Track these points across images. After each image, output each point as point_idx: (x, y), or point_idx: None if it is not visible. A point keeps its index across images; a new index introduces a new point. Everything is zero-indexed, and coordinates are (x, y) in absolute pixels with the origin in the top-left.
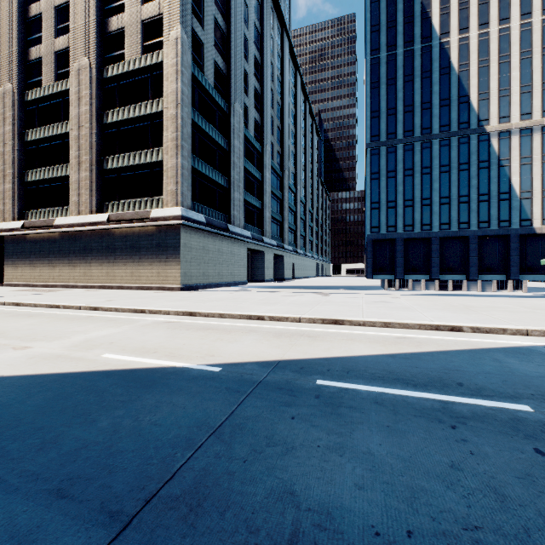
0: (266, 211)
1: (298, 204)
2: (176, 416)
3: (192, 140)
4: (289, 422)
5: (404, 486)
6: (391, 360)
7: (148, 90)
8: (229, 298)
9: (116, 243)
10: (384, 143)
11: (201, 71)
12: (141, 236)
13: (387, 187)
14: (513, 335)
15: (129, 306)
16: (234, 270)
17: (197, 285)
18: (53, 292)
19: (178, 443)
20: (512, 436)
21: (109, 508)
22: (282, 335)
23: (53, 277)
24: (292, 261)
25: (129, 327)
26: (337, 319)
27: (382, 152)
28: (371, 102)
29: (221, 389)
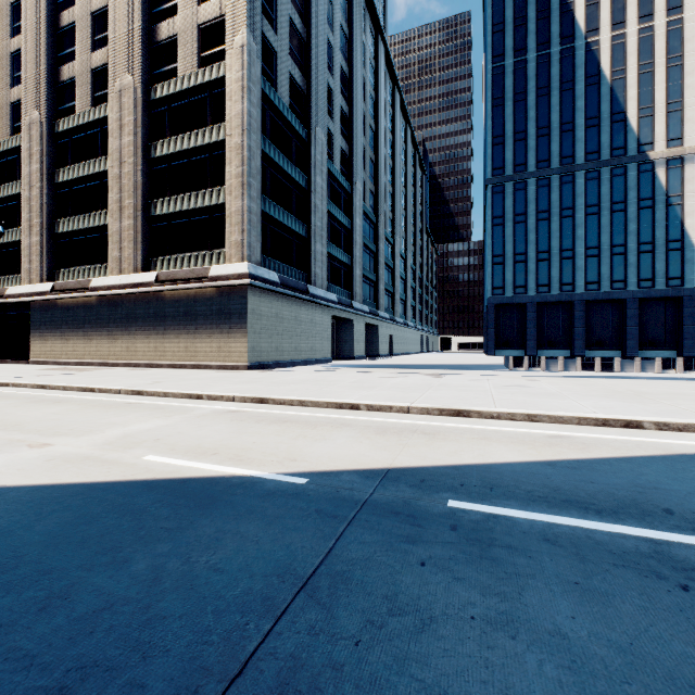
0: (357, 268)
1: (397, 259)
2: (246, 557)
3: (262, 176)
4: (417, 572)
5: None
6: (550, 471)
7: (206, 114)
8: (310, 380)
9: (166, 309)
10: (510, 178)
11: (273, 88)
12: (198, 300)
13: (514, 236)
14: None
15: (182, 389)
16: (315, 344)
17: (268, 363)
18: (88, 371)
19: (250, 604)
20: None
21: None
22: (387, 432)
23: (89, 352)
24: (389, 333)
25: (180, 418)
26: (461, 410)
27: (508, 189)
28: (493, 124)
29: (310, 512)
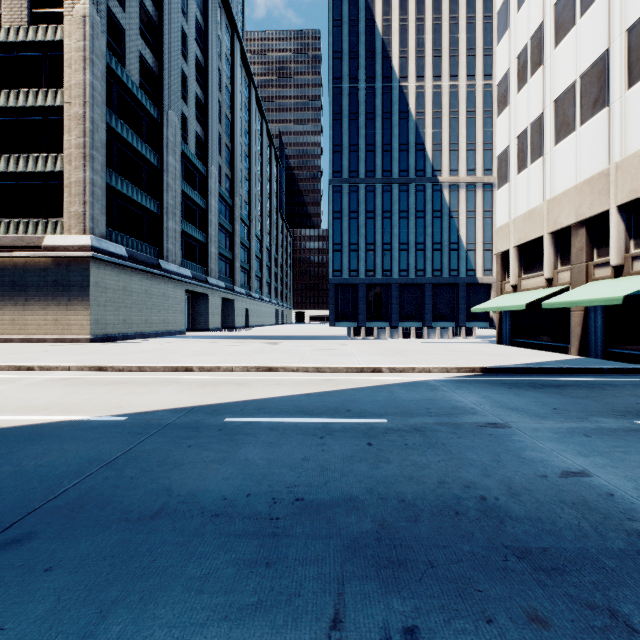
0: (212, 246)
1: (253, 240)
2: (67, 458)
3: (108, 149)
4: (184, 450)
5: (260, 474)
6: (304, 398)
7: (40, 74)
8: (156, 350)
9: None
10: (346, 181)
11: (121, 64)
12: (29, 270)
13: (349, 229)
14: (420, 373)
15: (9, 362)
16: (168, 316)
17: (114, 336)
18: None
19: (66, 475)
20: (359, 438)
21: None
22: (207, 385)
23: None
24: (245, 307)
25: (8, 387)
26: (272, 367)
27: (345, 190)
28: (334, 135)
29: (123, 433)
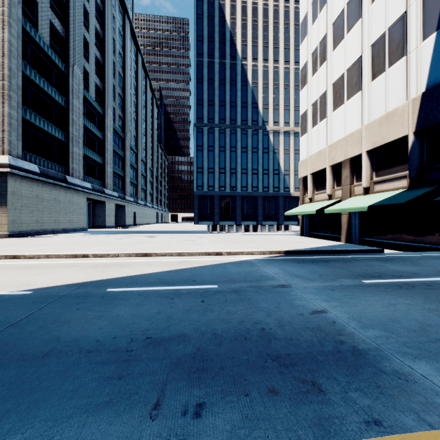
0: (108, 166)
1: (139, 163)
2: None
3: (24, 91)
4: (74, 311)
5: (125, 324)
6: (166, 273)
7: None
8: (62, 242)
9: None
10: (206, 125)
11: (34, 28)
12: None
13: (208, 158)
14: (246, 255)
15: None
16: (73, 217)
17: (29, 232)
18: None
19: None
20: (197, 298)
21: None
22: (98, 266)
23: None
24: (134, 210)
25: None
26: (147, 253)
27: (205, 131)
28: (197, 92)
29: (28, 303)
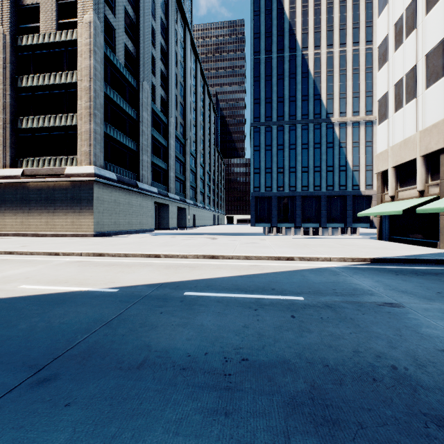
0: (171, 172)
1: (198, 167)
2: (79, 318)
3: (105, 109)
4: (158, 315)
5: (213, 337)
6: (239, 279)
7: (63, 62)
8: (135, 242)
9: (30, 195)
10: (263, 124)
11: (113, 52)
12: (56, 189)
13: (265, 157)
14: (323, 261)
15: (44, 250)
16: (143, 220)
17: (109, 232)
18: None
19: (79, 331)
20: (284, 311)
21: (29, 364)
22: (171, 267)
23: None
24: (193, 213)
25: (43, 266)
26: (214, 255)
27: (262, 130)
28: (254, 92)
29: (116, 301)
